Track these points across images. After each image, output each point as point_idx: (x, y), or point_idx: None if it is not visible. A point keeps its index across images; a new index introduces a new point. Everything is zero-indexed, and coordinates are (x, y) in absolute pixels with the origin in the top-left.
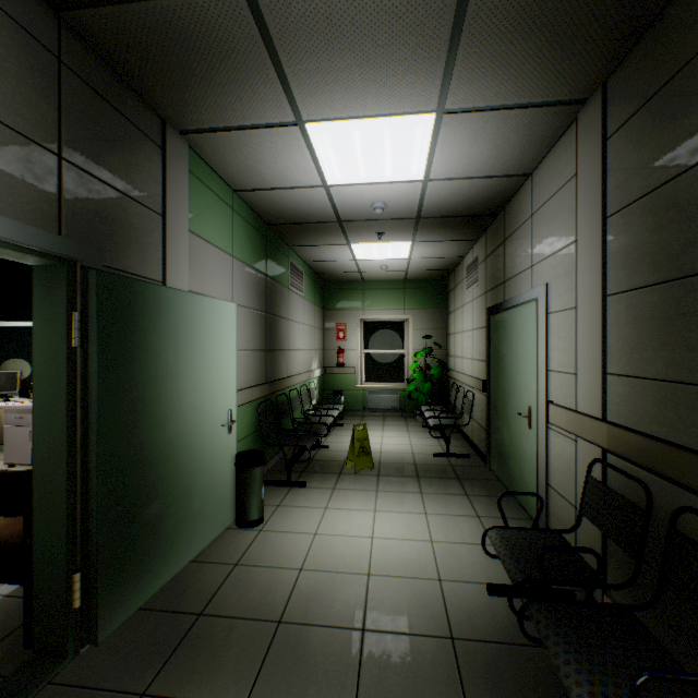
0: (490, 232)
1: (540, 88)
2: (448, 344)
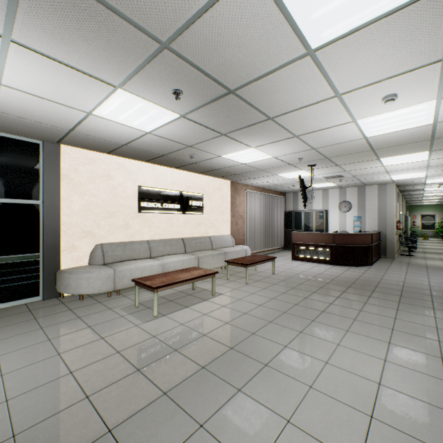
0: None
1: None
2: None
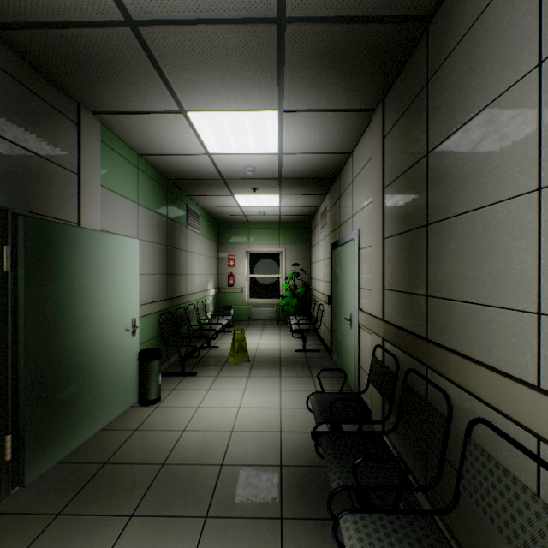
0: (332, 190)
1: (343, 100)
2: (311, 270)
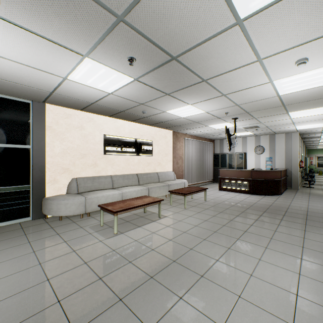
0: None
1: None
2: None
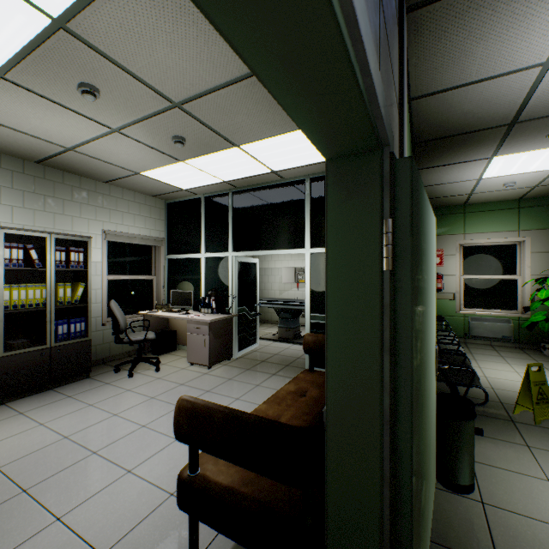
0: None
1: None
2: None
